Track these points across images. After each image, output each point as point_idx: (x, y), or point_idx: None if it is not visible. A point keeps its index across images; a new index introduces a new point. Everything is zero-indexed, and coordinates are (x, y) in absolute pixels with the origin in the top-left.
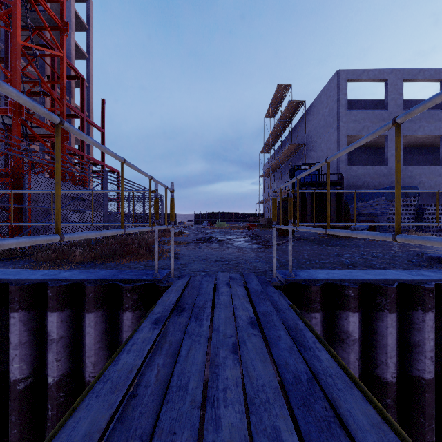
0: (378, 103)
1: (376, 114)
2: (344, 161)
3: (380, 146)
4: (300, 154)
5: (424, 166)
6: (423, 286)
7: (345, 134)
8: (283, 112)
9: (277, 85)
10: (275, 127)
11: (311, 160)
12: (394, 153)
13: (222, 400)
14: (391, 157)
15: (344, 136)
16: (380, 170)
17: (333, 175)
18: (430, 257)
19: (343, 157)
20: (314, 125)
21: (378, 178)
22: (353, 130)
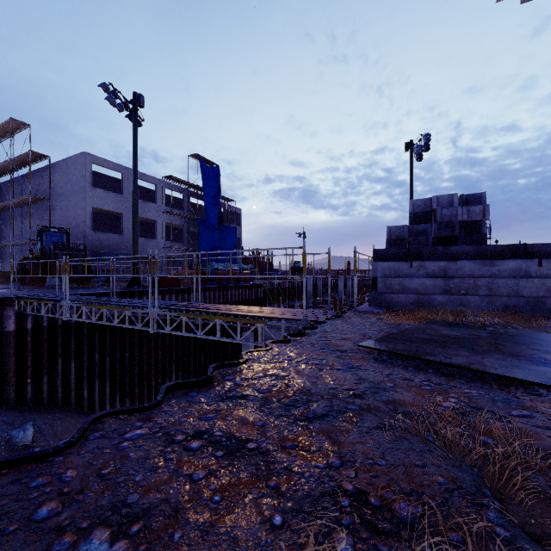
0: (120, 182)
1: (115, 196)
2: (90, 227)
3: (121, 216)
4: (42, 204)
5: (146, 239)
6: (106, 292)
7: (91, 205)
8: (21, 156)
9: (11, 118)
10: (4, 163)
11: (58, 216)
12: (127, 227)
13: (63, 296)
14: (126, 230)
15: (90, 207)
16: (118, 237)
17: (80, 237)
18: (119, 288)
19: (89, 223)
20: (61, 184)
21: (116, 243)
22: (97, 204)
